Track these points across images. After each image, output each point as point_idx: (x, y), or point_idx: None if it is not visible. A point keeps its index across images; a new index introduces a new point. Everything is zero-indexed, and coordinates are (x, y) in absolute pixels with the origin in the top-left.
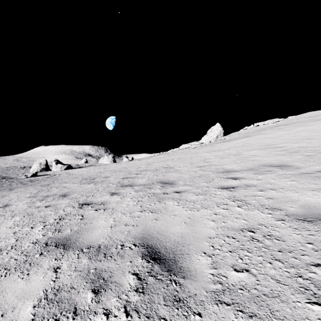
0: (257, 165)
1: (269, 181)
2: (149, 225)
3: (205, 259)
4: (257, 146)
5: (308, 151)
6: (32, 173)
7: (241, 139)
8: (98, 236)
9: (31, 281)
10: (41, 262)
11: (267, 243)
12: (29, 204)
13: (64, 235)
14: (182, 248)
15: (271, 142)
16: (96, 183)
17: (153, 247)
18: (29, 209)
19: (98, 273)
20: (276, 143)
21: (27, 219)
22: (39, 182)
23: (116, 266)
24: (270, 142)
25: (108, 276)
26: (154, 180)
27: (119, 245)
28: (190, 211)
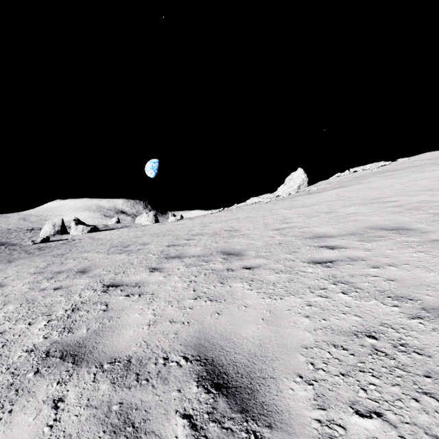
0: (362, 227)
1: (383, 252)
2: (207, 323)
3: (303, 388)
4: (358, 200)
5: (434, 207)
6: (42, 238)
7: (333, 190)
8: (128, 342)
9: (14, 425)
10: (35, 387)
11: (401, 359)
12: (32, 284)
13: (77, 339)
14: (263, 366)
15: (377, 195)
16: (130, 253)
17: (215, 363)
18: (30, 292)
19: (124, 413)
20: (384, 195)
21: (25, 309)
22: (51, 250)
23: (154, 398)
24: (375, 195)
25: (140, 418)
26: (213, 249)
27: (161, 358)
28: (270, 300)
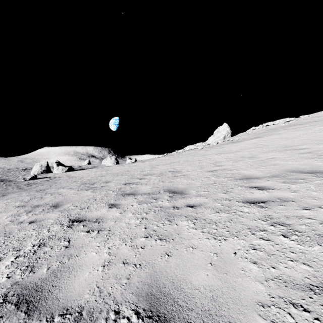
0: (282, 170)
1: (309, 193)
2: (158, 267)
3: None
4: (273, 148)
5: None
6: (31, 176)
7: (252, 140)
8: (82, 286)
9: None
10: None
11: None
12: (13, 217)
13: (36, 280)
14: None
15: (289, 143)
16: (95, 190)
17: None
18: (10, 225)
19: None
20: (295, 144)
21: (0, 242)
22: (36, 186)
23: None
24: (287, 143)
25: None
26: (160, 187)
27: (112, 311)
28: (215, 241)
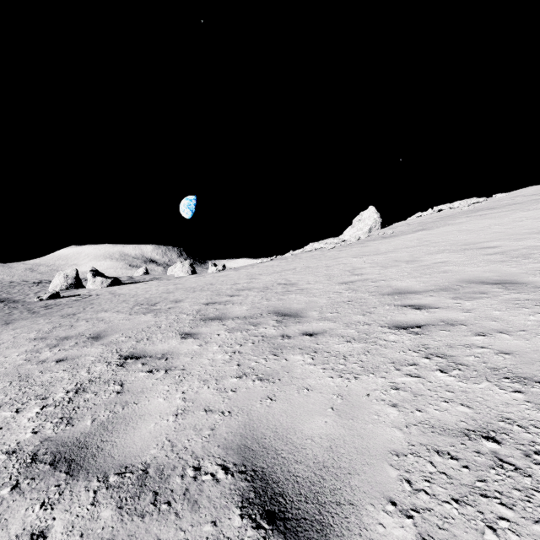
0: (455, 280)
1: (489, 313)
2: (256, 414)
3: (399, 523)
4: (447, 246)
5: None
6: (50, 293)
7: (414, 234)
8: (145, 440)
9: None
10: (9, 511)
11: None
12: (30, 354)
13: (77, 435)
14: (336, 484)
15: (471, 239)
16: (158, 313)
17: (267, 478)
18: (25, 365)
19: None
20: (480, 240)
21: (14, 389)
22: (61, 309)
23: (177, 535)
24: (469, 239)
25: None
26: (263, 308)
27: (190, 468)
28: (341, 380)
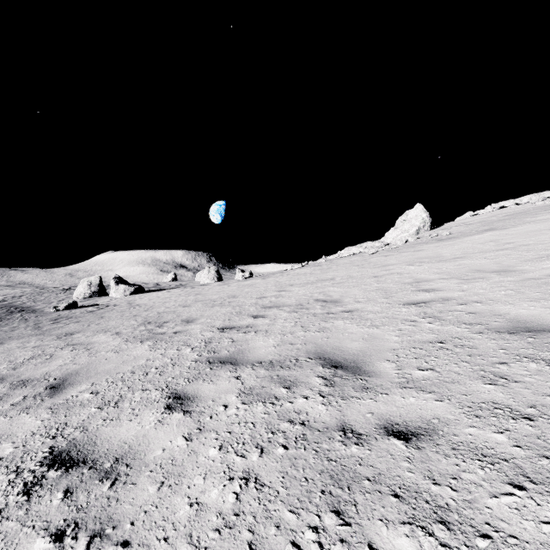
0: None
1: None
2: None
3: None
4: (549, 250)
5: None
6: (67, 303)
7: (482, 235)
8: None
9: None
10: None
11: None
12: None
13: None
14: None
15: None
16: (157, 342)
17: None
18: None
19: None
20: None
21: None
22: (66, 324)
23: None
24: None
25: None
26: (299, 345)
27: None
28: None
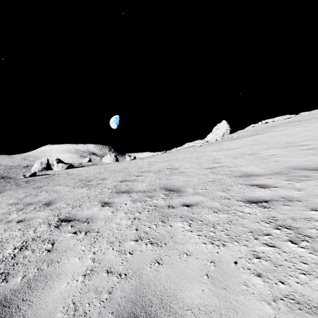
0: (284, 167)
1: (316, 192)
2: (145, 278)
3: None
4: (274, 144)
5: None
6: (31, 173)
7: (251, 137)
8: (55, 302)
9: None
10: None
11: None
12: (3, 215)
13: (6, 292)
14: None
15: (290, 140)
16: (90, 187)
17: None
18: None
19: None
20: (296, 140)
21: None
22: (34, 183)
23: None
24: (288, 140)
25: None
26: (157, 185)
27: None
28: (212, 247)
